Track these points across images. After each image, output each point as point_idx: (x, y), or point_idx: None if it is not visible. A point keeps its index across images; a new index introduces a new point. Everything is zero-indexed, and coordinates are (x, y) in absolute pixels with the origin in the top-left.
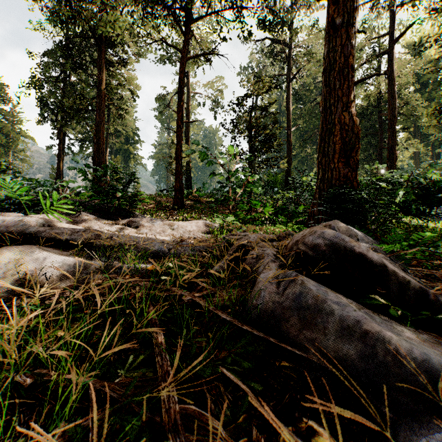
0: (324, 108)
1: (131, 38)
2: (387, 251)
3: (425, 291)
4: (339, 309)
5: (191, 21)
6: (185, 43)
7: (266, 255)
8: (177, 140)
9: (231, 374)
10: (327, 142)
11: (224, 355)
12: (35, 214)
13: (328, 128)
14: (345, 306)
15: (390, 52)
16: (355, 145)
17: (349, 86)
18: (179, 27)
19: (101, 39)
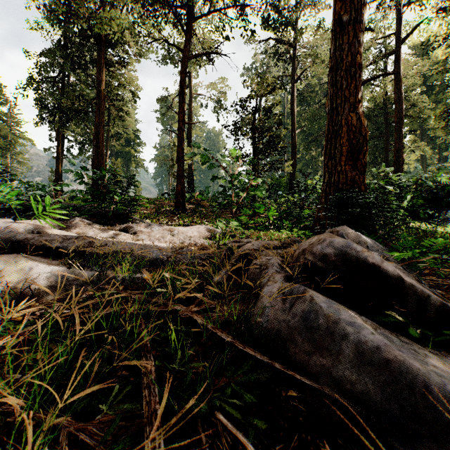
0: (330, 108)
1: (132, 37)
2: (398, 259)
3: (447, 307)
4: (354, 332)
5: (193, 19)
6: (187, 43)
7: (271, 264)
8: (179, 142)
9: (228, 422)
10: (334, 144)
11: (223, 384)
12: (26, 219)
13: (334, 130)
14: (361, 328)
15: (397, 52)
16: (363, 147)
17: (356, 86)
18: (180, 25)
19: (101, 38)
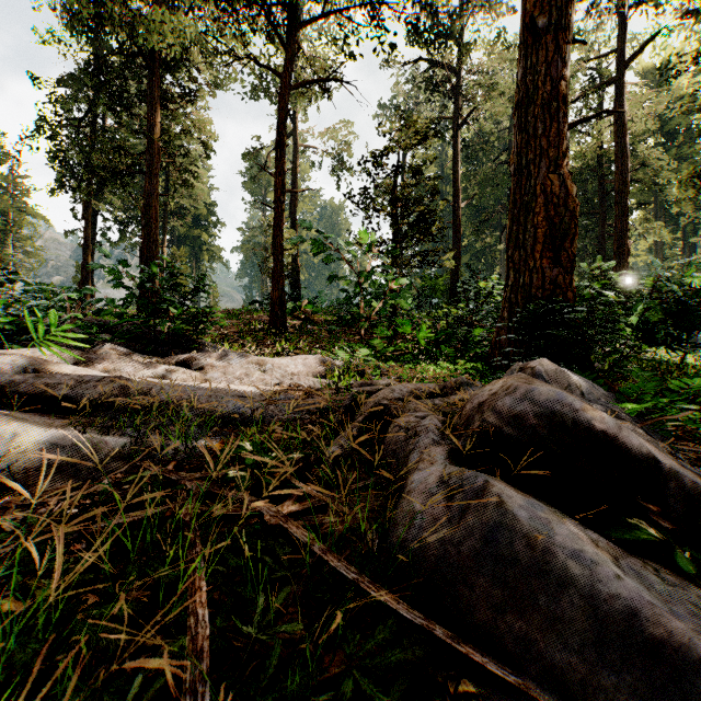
0: (517, 167)
1: (202, 56)
2: (633, 414)
3: None
4: (585, 576)
5: (298, 27)
6: (288, 64)
7: (424, 428)
8: (276, 221)
9: None
10: (523, 225)
11: (338, 670)
12: (21, 347)
13: (524, 202)
14: (595, 564)
15: (619, 81)
16: (570, 229)
17: (559, 131)
18: (278, 36)
19: (153, 57)
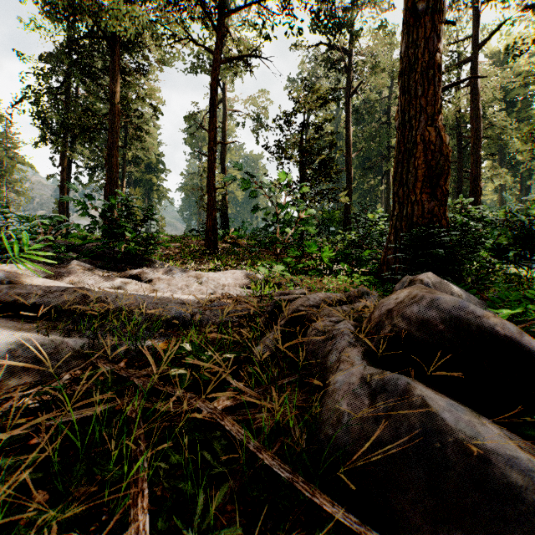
0: (401, 122)
1: (152, 39)
2: (504, 318)
3: None
4: (531, 490)
5: (227, 15)
6: (219, 44)
7: (339, 331)
8: (210, 166)
9: None
10: (406, 167)
11: None
12: (2, 264)
13: (407, 149)
14: (534, 473)
15: (473, 60)
16: (444, 170)
17: (435, 93)
18: (211, 22)
19: (114, 39)
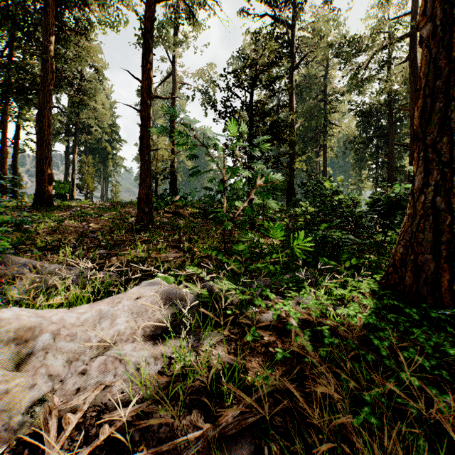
0: (441, 21)
1: None
2: None
3: None
4: None
5: None
6: None
7: None
8: (143, 123)
9: None
10: None
11: None
12: None
13: None
14: None
15: (413, 35)
16: None
17: None
18: None
19: None
